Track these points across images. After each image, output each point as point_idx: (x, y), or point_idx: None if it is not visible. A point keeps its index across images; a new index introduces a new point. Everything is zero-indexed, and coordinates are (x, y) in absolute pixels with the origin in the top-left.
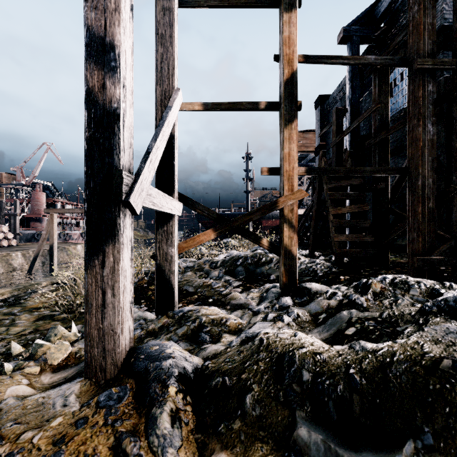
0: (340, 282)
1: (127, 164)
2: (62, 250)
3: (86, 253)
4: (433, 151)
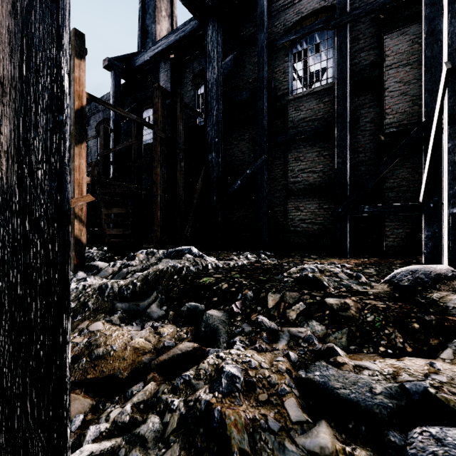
0: (116, 260)
1: None
2: None
3: None
4: (164, 183)
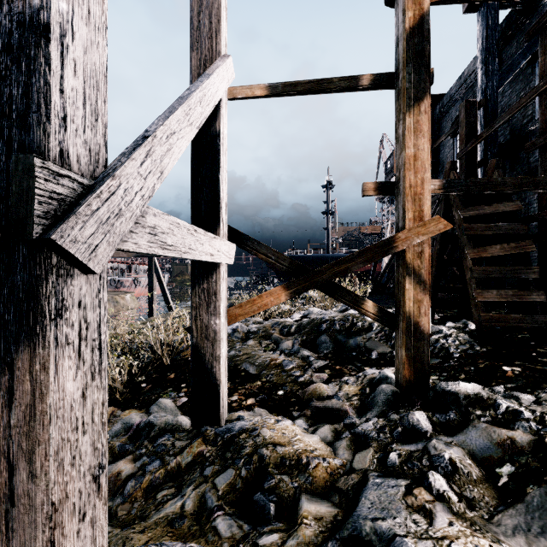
0: (507, 379)
1: (79, 154)
2: (109, 300)
3: None
4: None
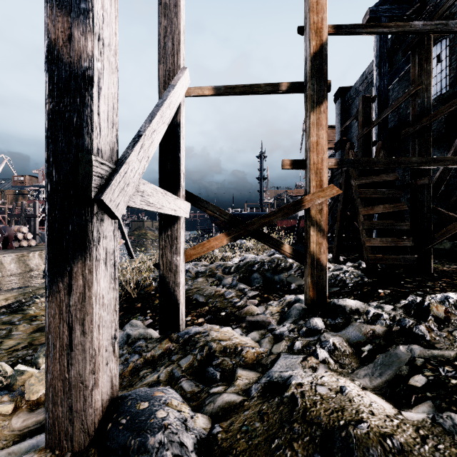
0: (380, 297)
1: (106, 149)
2: None
3: (46, 273)
4: None
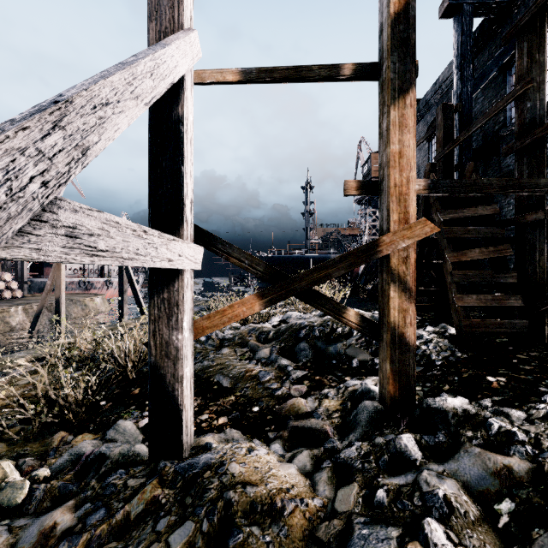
0: (493, 391)
1: None
2: (76, 303)
3: None
4: None
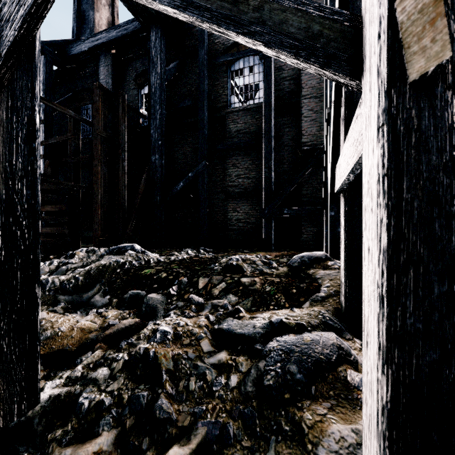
0: (51, 259)
1: None
2: None
3: None
4: (106, 181)
